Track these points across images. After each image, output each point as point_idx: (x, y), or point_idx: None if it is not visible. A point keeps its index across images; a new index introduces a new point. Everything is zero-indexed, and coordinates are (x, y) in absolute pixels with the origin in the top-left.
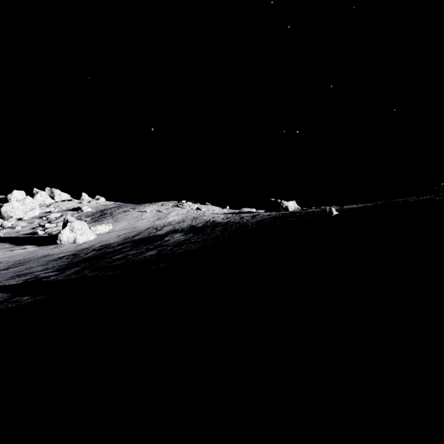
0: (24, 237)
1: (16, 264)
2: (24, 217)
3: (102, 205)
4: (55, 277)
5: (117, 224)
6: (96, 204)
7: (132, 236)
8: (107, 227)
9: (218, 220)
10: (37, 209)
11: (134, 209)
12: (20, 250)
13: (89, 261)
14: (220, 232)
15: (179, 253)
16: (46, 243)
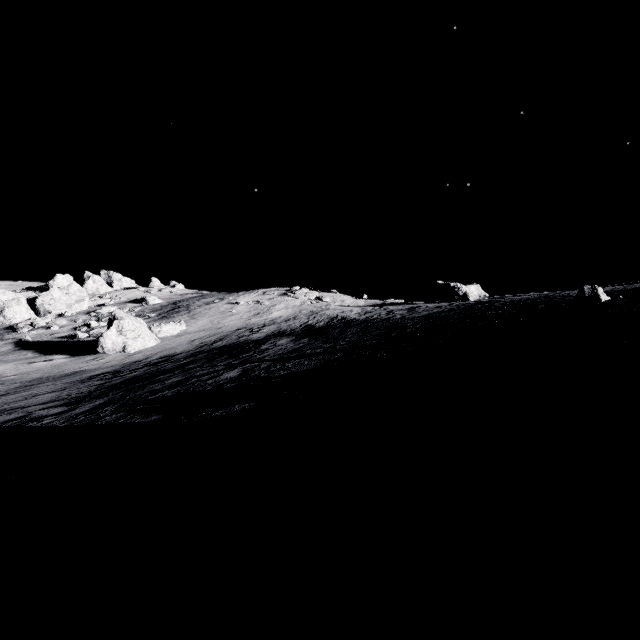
0: (59, 342)
1: (21, 388)
2: (66, 312)
3: (177, 295)
4: (53, 418)
5: (193, 322)
6: (169, 293)
7: (211, 341)
8: (177, 327)
9: (351, 317)
10: (86, 300)
11: (221, 300)
12: (42, 363)
13: (127, 386)
14: (357, 336)
15: (278, 378)
16: (84, 351)
